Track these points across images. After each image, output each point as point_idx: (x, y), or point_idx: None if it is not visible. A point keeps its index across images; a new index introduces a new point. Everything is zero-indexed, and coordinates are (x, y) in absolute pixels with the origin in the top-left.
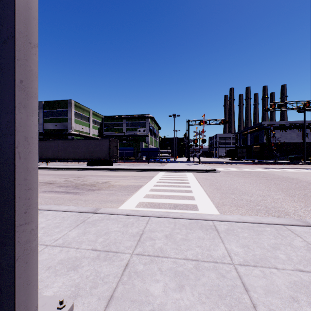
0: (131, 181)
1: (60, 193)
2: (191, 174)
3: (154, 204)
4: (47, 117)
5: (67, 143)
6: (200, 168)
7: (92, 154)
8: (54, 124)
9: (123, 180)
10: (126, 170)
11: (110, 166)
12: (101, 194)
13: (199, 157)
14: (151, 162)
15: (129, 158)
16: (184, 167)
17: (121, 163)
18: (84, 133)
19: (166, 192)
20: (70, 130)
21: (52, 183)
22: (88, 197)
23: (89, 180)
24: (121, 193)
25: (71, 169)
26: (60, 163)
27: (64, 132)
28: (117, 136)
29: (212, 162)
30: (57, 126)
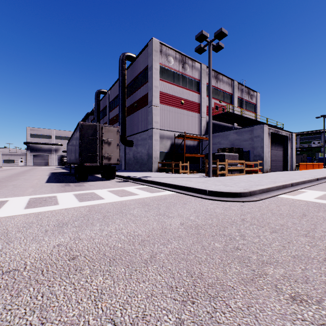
0: None
1: None
2: None
3: None
4: None
5: None
6: None
7: None
8: None
9: None
10: None
11: None
12: None
13: None
14: None
15: None
16: None
17: None
18: None
19: None
20: None
21: None
22: None
23: None
24: None
25: None
26: None
27: None
28: None
29: None
30: None
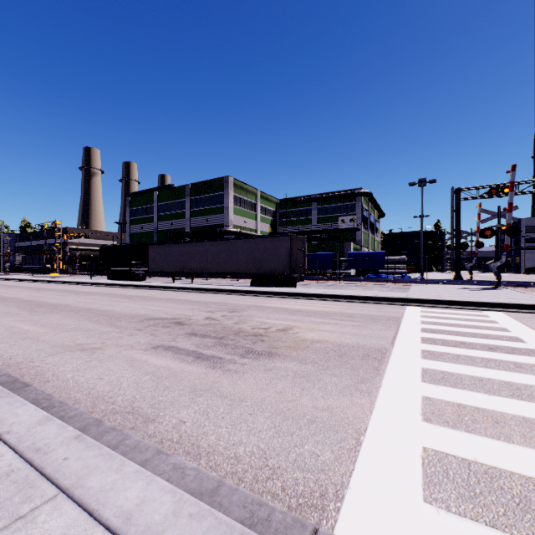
0: (348, 331)
1: (182, 356)
2: (508, 318)
3: (513, 489)
4: (196, 208)
5: (219, 246)
6: (524, 301)
7: (258, 264)
8: (204, 218)
9: (324, 324)
10: (324, 297)
11: (292, 289)
12: (277, 376)
13: (499, 270)
14: (372, 281)
15: (324, 273)
16: (467, 295)
17: (310, 282)
18: (247, 231)
19: (495, 394)
20: (227, 226)
21: (181, 324)
22: (242, 383)
23: (251, 320)
24: (334, 380)
25: (223, 292)
26: (212, 280)
27: (218, 230)
28: (301, 234)
29: (528, 282)
30: (208, 221)
